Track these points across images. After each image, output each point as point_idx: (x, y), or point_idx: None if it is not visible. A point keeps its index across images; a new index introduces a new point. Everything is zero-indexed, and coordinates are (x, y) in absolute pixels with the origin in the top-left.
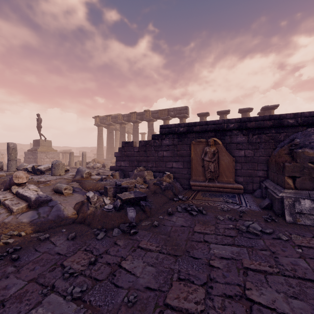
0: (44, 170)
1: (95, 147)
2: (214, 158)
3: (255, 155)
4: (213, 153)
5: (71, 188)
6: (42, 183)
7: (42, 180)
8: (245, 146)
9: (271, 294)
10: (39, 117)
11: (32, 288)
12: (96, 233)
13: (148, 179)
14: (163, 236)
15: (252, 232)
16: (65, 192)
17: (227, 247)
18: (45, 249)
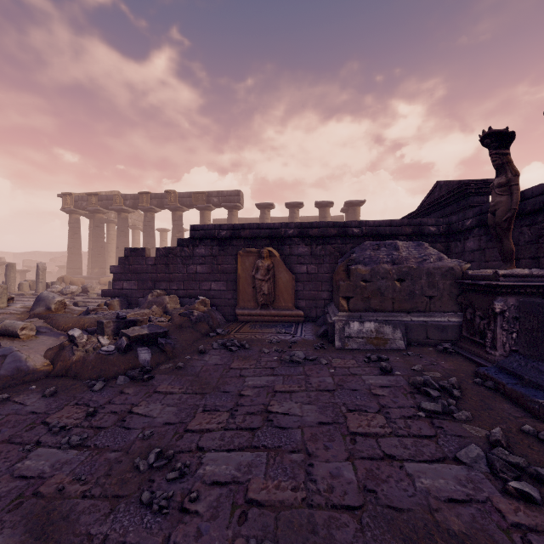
0: None
1: (62, 253)
2: (269, 275)
3: (320, 272)
4: (268, 268)
5: (33, 327)
6: None
7: None
8: (308, 260)
9: (290, 405)
10: None
11: (6, 449)
12: (91, 385)
13: (171, 309)
14: (189, 378)
15: (295, 360)
16: (22, 333)
17: (264, 377)
18: (9, 411)
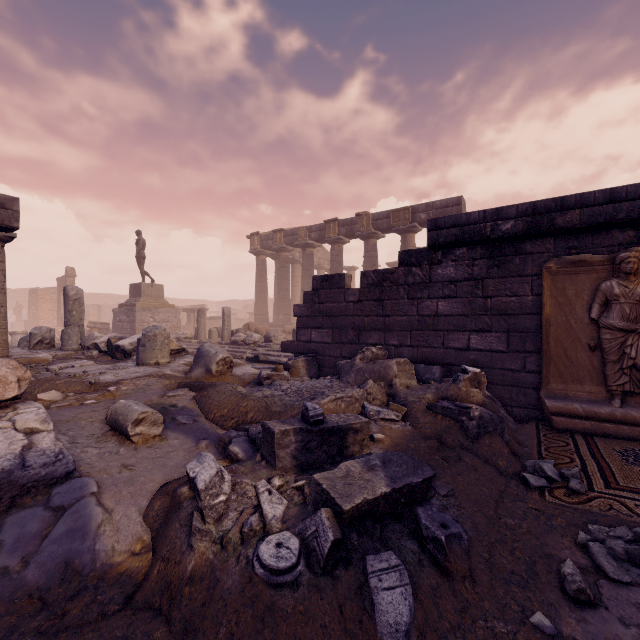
0: (130, 348)
1: (253, 300)
2: None
3: None
4: None
5: (158, 418)
6: (100, 389)
7: (105, 380)
8: None
9: None
10: (140, 238)
11: None
12: None
13: (402, 388)
14: None
15: None
16: (135, 431)
17: None
18: None
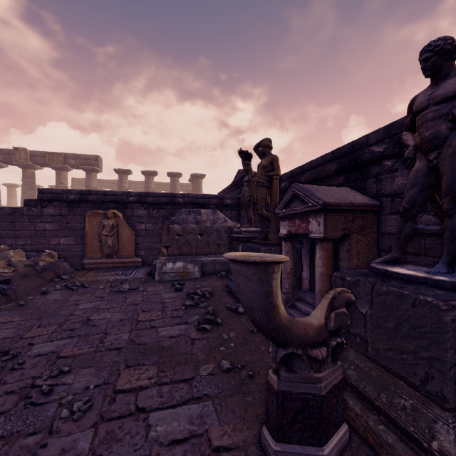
0: None
1: None
2: (113, 232)
3: (155, 229)
4: (112, 226)
5: None
6: None
7: None
8: (146, 220)
9: (106, 314)
10: None
11: None
12: None
13: (16, 261)
14: (29, 310)
15: (121, 291)
16: None
17: (94, 303)
18: None
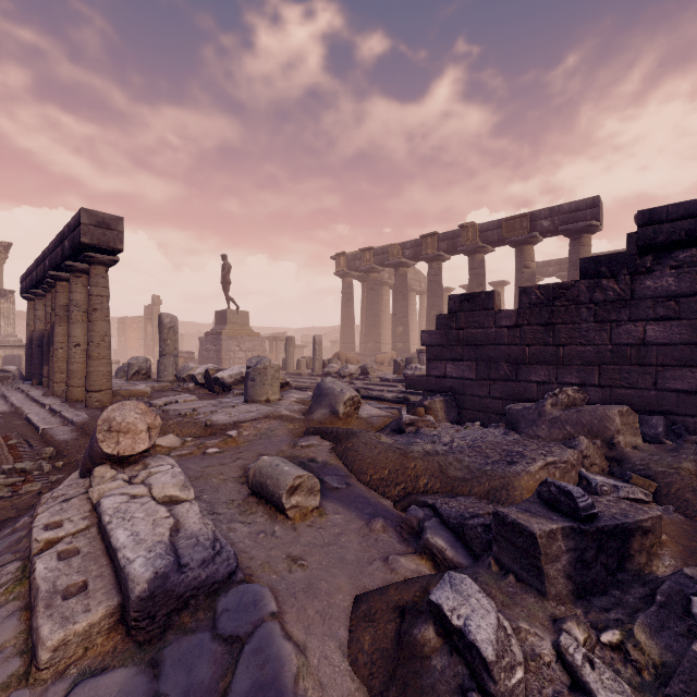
0: (230, 381)
1: (333, 327)
2: None
3: None
4: None
5: (314, 484)
6: (218, 432)
7: (219, 422)
8: None
9: None
10: (226, 262)
11: None
12: None
13: (631, 450)
14: None
15: None
16: (290, 503)
17: None
18: None
